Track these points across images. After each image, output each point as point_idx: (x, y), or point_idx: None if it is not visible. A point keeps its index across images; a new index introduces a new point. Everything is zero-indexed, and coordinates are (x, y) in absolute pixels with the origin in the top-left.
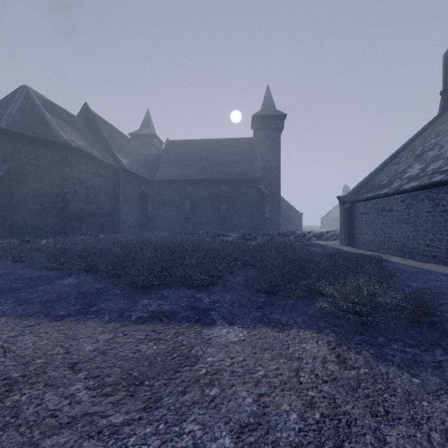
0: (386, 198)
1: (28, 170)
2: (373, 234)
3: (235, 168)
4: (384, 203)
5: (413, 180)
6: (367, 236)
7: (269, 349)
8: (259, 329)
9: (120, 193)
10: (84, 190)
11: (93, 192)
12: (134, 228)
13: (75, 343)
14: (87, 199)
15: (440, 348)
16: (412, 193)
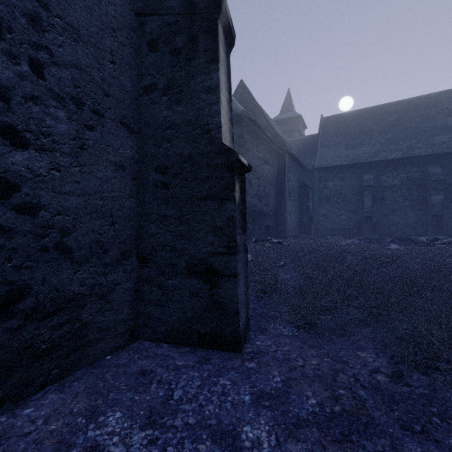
0: None
1: None
2: None
3: None
4: None
5: None
6: None
7: None
8: None
9: (284, 185)
10: (255, 180)
11: (262, 184)
12: (294, 231)
13: None
14: (257, 193)
15: None
16: None
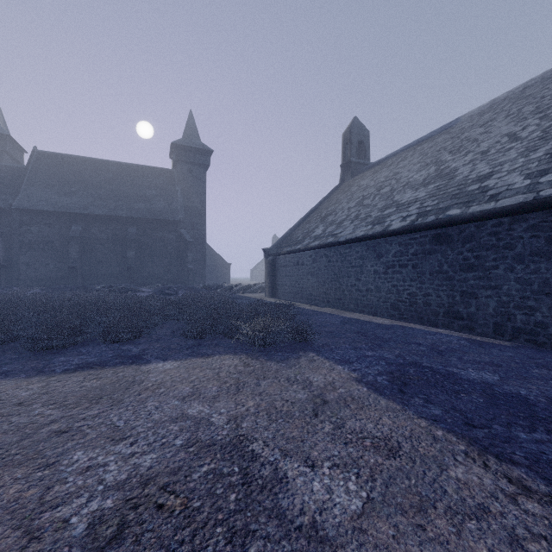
0: (300, 253)
1: None
2: (291, 286)
3: (148, 205)
4: (298, 257)
5: (317, 240)
6: (287, 288)
7: (199, 367)
8: (190, 359)
9: None
10: None
11: None
12: None
13: (4, 394)
14: None
15: (303, 351)
16: (316, 250)
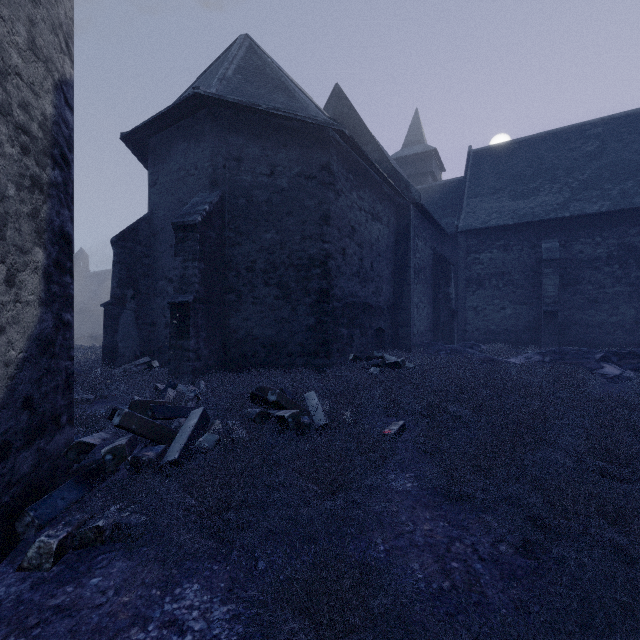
0: None
1: (256, 202)
2: None
3: None
4: None
5: None
6: None
7: None
8: None
9: (408, 259)
10: (355, 249)
11: (368, 256)
12: (426, 336)
13: None
14: (359, 272)
15: None
16: None
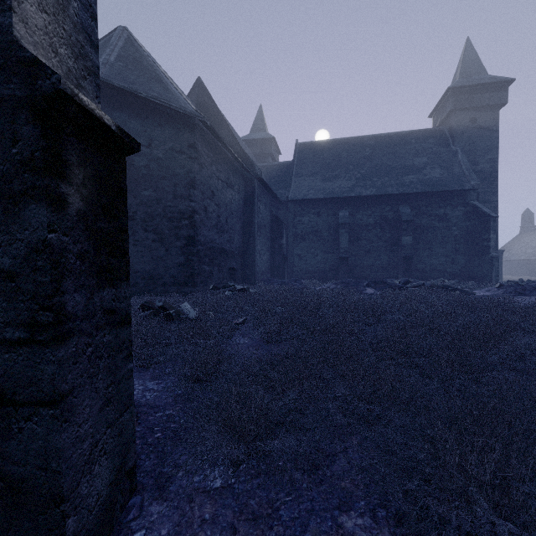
0: None
1: (136, 166)
2: None
3: (420, 176)
4: None
5: None
6: None
7: None
8: None
9: (253, 218)
10: (214, 208)
11: (224, 214)
12: (266, 275)
13: None
14: (217, 225)
15: None
16: None
